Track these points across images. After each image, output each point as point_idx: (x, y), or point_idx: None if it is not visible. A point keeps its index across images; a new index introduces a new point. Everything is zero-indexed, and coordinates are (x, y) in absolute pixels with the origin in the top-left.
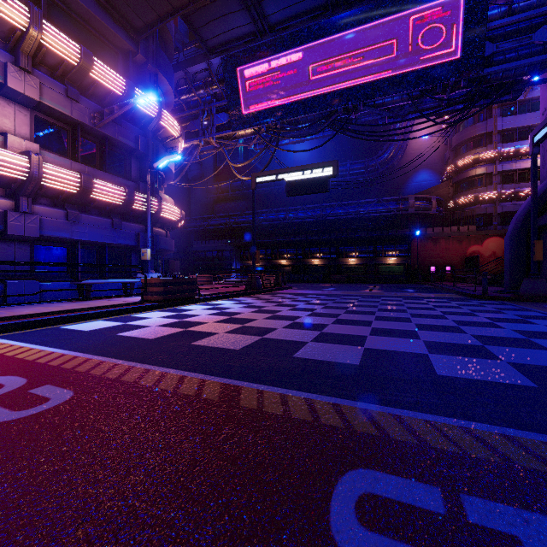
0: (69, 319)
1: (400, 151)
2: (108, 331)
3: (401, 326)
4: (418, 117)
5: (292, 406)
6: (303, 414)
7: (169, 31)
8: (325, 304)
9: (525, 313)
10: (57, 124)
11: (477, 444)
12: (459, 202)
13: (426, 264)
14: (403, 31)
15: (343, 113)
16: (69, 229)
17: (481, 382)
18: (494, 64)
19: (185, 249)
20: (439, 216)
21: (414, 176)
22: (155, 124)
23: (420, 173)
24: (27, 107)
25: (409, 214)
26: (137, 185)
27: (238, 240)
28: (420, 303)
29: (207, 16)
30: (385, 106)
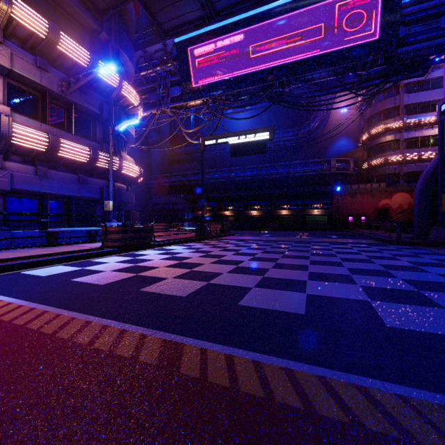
0: (31, 264)
1: (323, 122)
2: (63, 276)
3: (335, 270)
4: (341, 90)
5: (240, 373)
6: (253, 387)
7: (130, 14)
8: (264, 249)
9: (439, 257)
10: (28, 90)
11: None
12: (372, 164)
13: (345, 215)
14: (330, 16)
15: (278, 86)
16: (39, 183)
17: (436, 336)
18: (406, 45)
19: (145, 202)
20: (356, 175)
21: (334, 142)
22: (117, 93)
23: (339, 140)
24: None
25: (331, 174)
26: (101, 145)
27: (189, 195)
28: (346, 248)
29: (162, 2)
30: (314, 81)
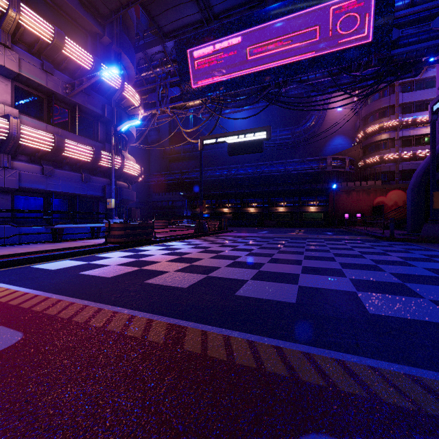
0: (40, 259)
1: (320, 120)
2: (72, 270)
3: (327, 264)
4: (336, 91)
5: (236, 350)
6: (247, 360)
7: (131, 18)
8: (260, 245)
9: (429, 252)
10: (35, 93)
11: (430, 398)
12: (367, 162)
13: (341, 212)
14: (325, 19)
15: (274, 87)
16: (45, 182)
17: (412, 321)
18: (399, 47)
19: (145, 199)
20: (351, 173)
21: (331, 141)
22: (118, 95)
23: (335, 139)
24: (8, 78)
25: (327, 172)
26: (103, 145)
27: (188, 192)
28: (340, 244)
29: (162, 6)
30: (309, 81)
